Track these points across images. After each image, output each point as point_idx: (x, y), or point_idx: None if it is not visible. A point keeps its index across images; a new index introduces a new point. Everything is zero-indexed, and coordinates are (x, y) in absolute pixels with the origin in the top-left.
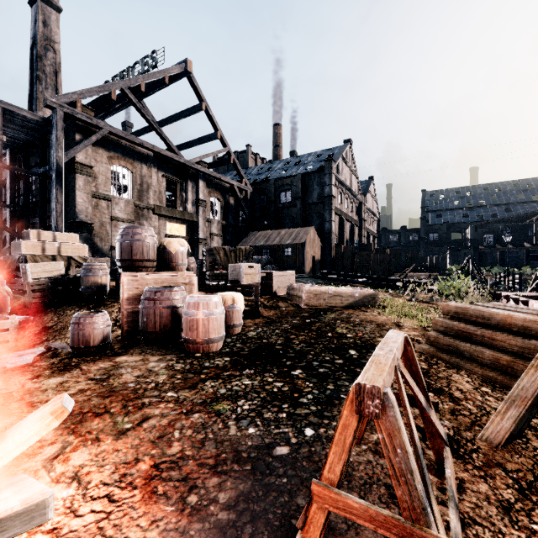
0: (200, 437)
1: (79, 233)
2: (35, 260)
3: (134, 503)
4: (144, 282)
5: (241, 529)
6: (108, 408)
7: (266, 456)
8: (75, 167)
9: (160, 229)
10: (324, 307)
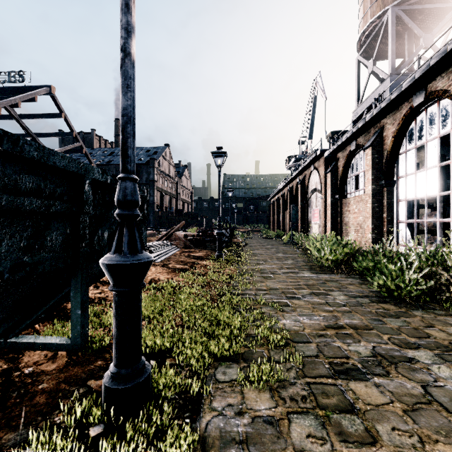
0: None
1: None
2: None
3: None
4: None
5: None
6: None
7: None
8: None
9: None
10: None
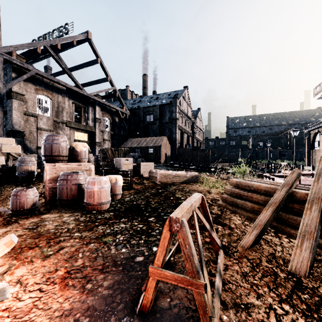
0: (94, 255)
1: (14, 137)
2: None
3: (55, 291)
4: (60, 169)
5: (115, 297)
6: (37, 244)
7: (130, 262)
8: (11, 95)
9: (71, 136)
10: (170, 183)
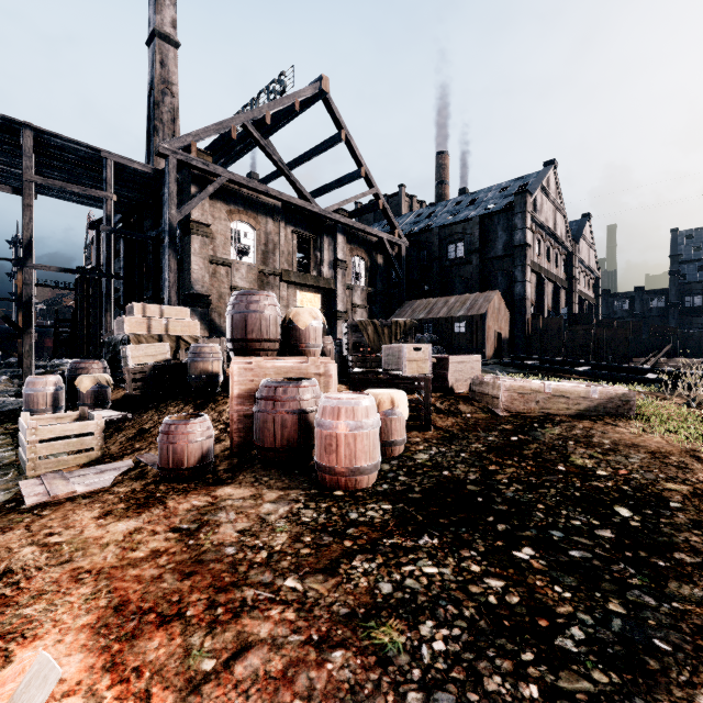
0: None
1: (194, 307)
2: (139, 341)
3: None
4: (261, 372)
5: None
6: (183, 604)
7: None
8: (190, 227)
9: (289, 301)
10: (537, 414)
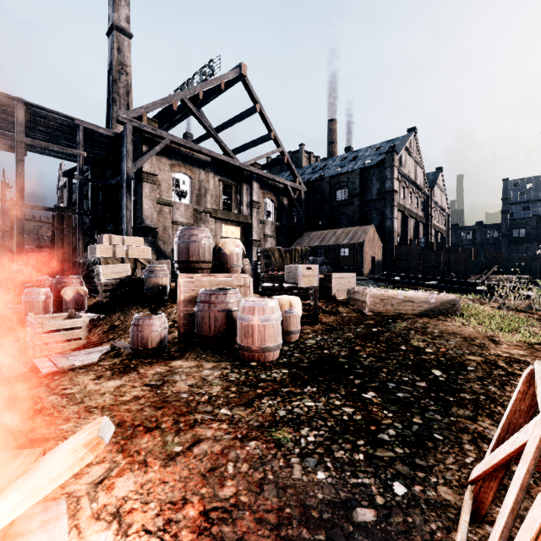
0: (257, 477)
1: (145, 237)
2: (107, 262)
3: None
4: (199, 284)
5: None
6: (159, 422)
7: (343, 522)
8: (142, 176)
9: (217, 232)
10: (392, 314)
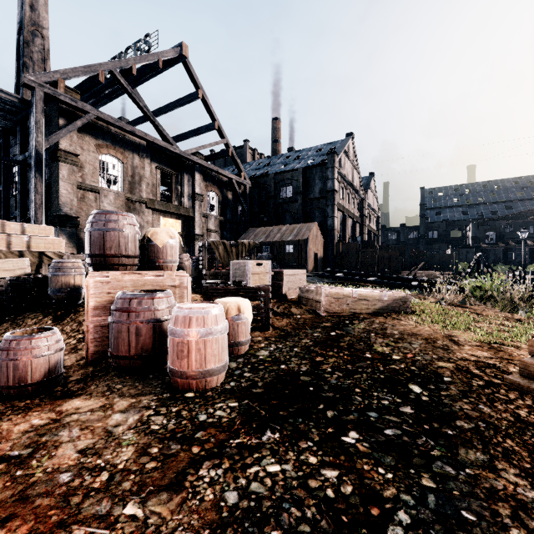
0: None
1: (63, 227)
2: None
3: None
4: (118, 285)
5: None
6: None
7: None
8: (58, 155)
9: (154, 225)
10: (348, 313)
